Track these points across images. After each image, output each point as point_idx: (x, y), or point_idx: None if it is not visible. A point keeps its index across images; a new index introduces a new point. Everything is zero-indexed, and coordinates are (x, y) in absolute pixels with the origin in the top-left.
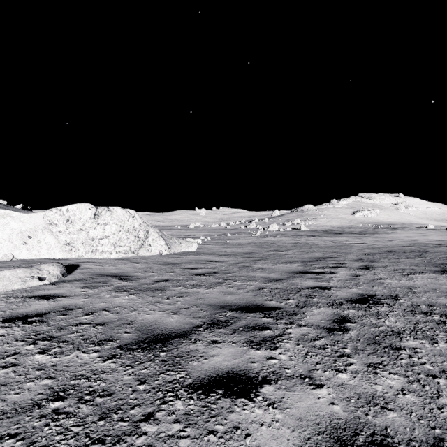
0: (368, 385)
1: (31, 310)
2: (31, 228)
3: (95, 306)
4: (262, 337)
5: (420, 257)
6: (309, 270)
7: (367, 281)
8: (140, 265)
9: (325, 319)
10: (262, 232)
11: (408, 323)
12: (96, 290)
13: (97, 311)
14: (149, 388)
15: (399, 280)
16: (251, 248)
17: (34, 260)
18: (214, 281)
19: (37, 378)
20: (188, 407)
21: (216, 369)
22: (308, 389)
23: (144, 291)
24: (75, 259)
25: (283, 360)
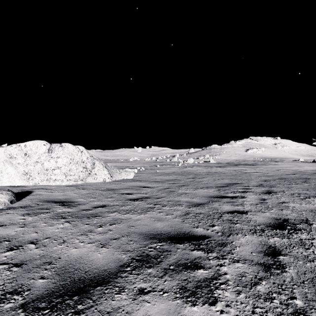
0: None
1: None
2: None
3: (24, 238)
4: (197, 281)
5: (306, 183)
6: (224, 195)
7: (274, 204)
8: (85, 191)
9: (255, 251)
10: (182, 164)
11: None
12: (36, 217)
13: (23, 244)
14: None
15: (300, 203)
16: (175, 176)
17: None
18: (145, 206)
19: None
20: None
21: None
22: None
23: (80, 218)
24: (32, 186)
25: None
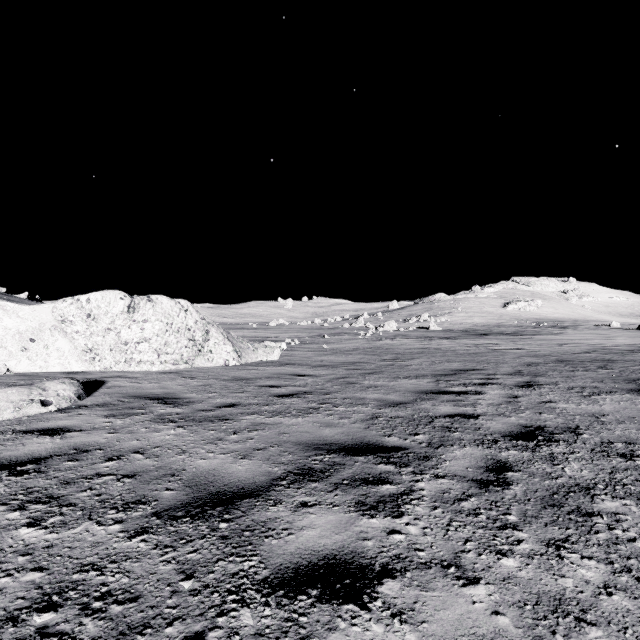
0: (550, 579)
1: (25, 453)
2: (34, 327)
3: (123, 447)
4: (379, 496)
5: (604, 369)
6: (445, 389)
7: (530, 405)
8: (196, 382)
9: (473, 466)
10: (374, 332)
11: (599, 471)
12: (127, 420)
13: (126, 454)
14: (199, 587)
15: (577, 404)
16: (359, 357)
17: (39, 375)
18: (304, 405)
19: (18, 569)
20: (262, 621)
21: (307, 551)
22: (455, 586)
23: (199, 422)
24: (100, 373)
25: (412, 536)
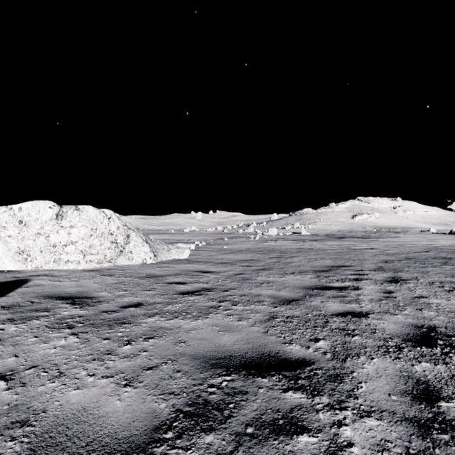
0: None
1: None
2: None
3: None
4: None
5: (448, 265)
6: (327, 284)
7: (406, 300)
8: (112, 279)
9: (395, 391)
10: (261, 236)
11: None
12: (23, 326)
13: None
14: None
15: (446, 299)
16: (251, 255)
17: None
18: (205, 304)
19: None
20: None
21: None
22: None
23: (97, 327)
24: (31, 271)
25: None
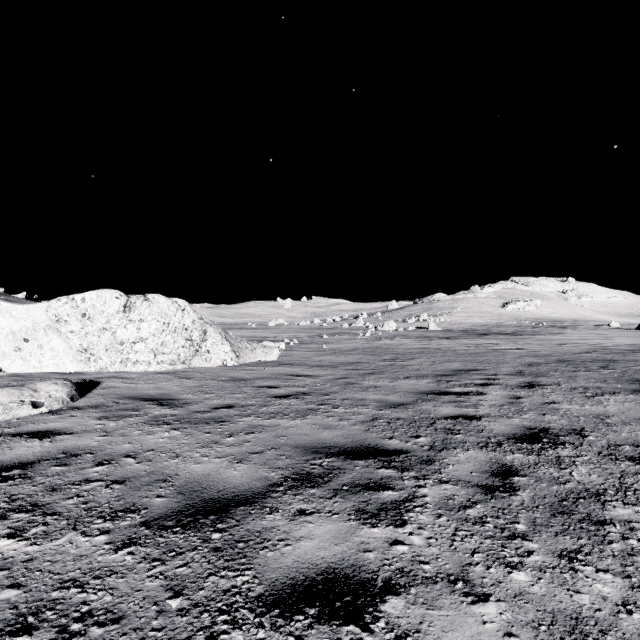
0: (565, 595)
1: (11, 457)
2: (27, 327)
3: (114, 450)
4: (381, 503)
5: (606, 369)
6: (446, 389)
7: (533, 406)
8: (193, 382)
9: (477, 470)
10: (373, 332)
11: (608, 475)
12: (121, 422)
13: (117, 458)
14: (188, 606)
15: (581, 404)
16: (358, 357)
17: (32, 375)
18: (303, 406)
19: None
20: None
21: (304, 564)
22: (463, 604)
23: (194, 424)
24: (95, 373)
25: (416, 547)
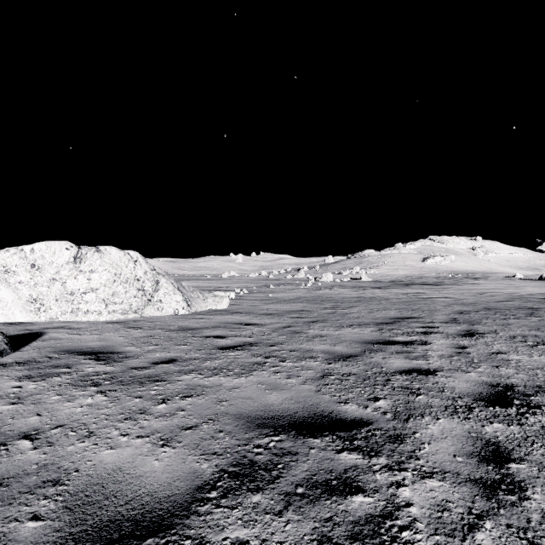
0: None
1: None
2: None
3: (13, 427)
4: (352, 523)
5: (533, 317)
6: (390, 338)
7: (482, 356)
8: (140, 333)
9: (461, 452)
10: (313, 283)
11: None
12: (42, 383)
13: (10, 440)
14: None
15: (529, 355)
16: (302, 305)
17: None
18: (248, 360)
19: None
20: None
21: None
22: None
23: (126, 385)
24: (44, 323)
25: None
